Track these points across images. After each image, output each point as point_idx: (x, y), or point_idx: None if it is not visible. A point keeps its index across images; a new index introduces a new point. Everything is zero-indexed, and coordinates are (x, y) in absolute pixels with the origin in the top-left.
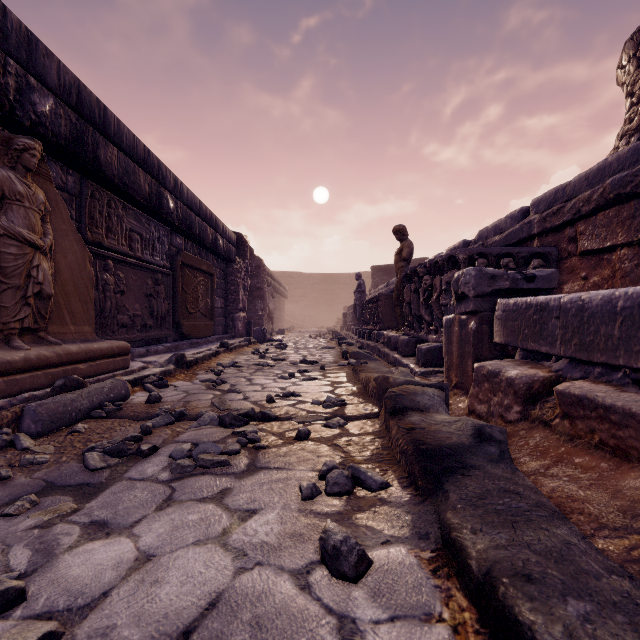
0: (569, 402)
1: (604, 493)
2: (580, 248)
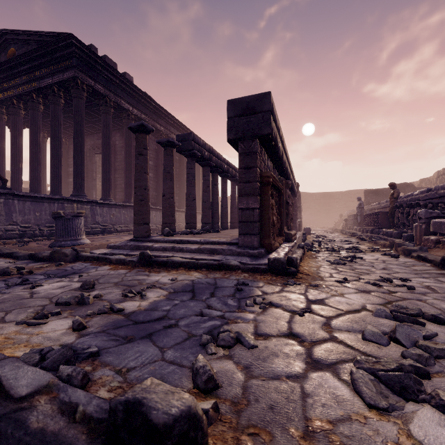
0: (442, 242)
1: (443, 253)
2: None
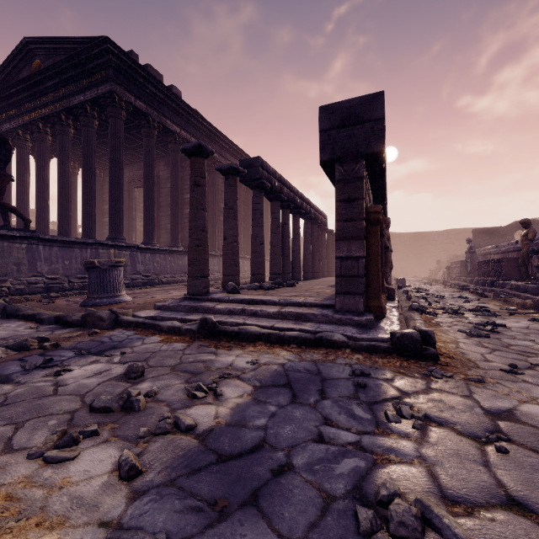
0: None
1: None
2: None
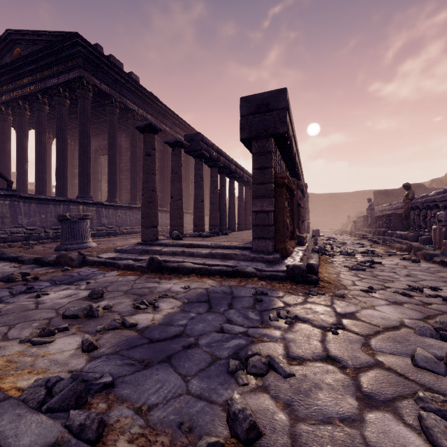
0: None
1: None
2: None
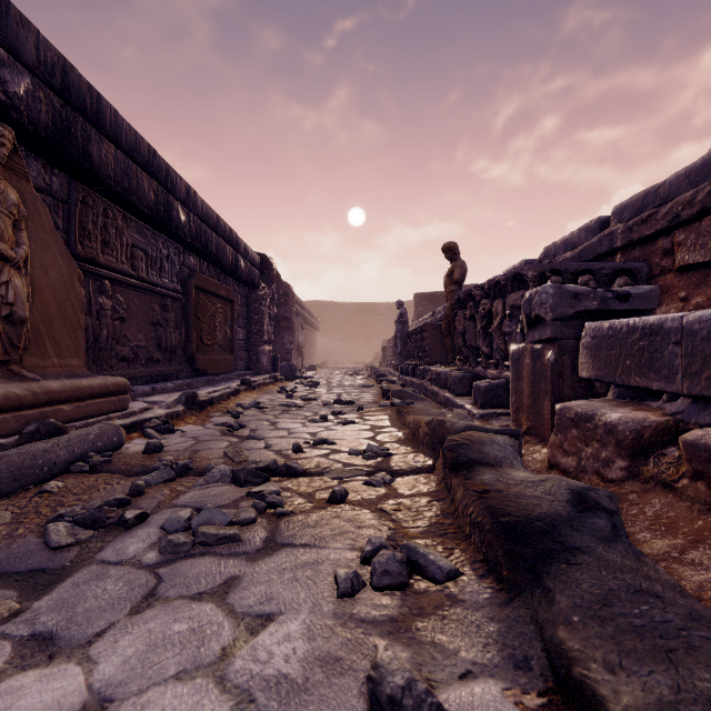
0: (705, 457)
1: None
2: (678, 262)
